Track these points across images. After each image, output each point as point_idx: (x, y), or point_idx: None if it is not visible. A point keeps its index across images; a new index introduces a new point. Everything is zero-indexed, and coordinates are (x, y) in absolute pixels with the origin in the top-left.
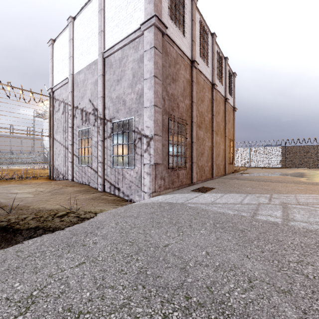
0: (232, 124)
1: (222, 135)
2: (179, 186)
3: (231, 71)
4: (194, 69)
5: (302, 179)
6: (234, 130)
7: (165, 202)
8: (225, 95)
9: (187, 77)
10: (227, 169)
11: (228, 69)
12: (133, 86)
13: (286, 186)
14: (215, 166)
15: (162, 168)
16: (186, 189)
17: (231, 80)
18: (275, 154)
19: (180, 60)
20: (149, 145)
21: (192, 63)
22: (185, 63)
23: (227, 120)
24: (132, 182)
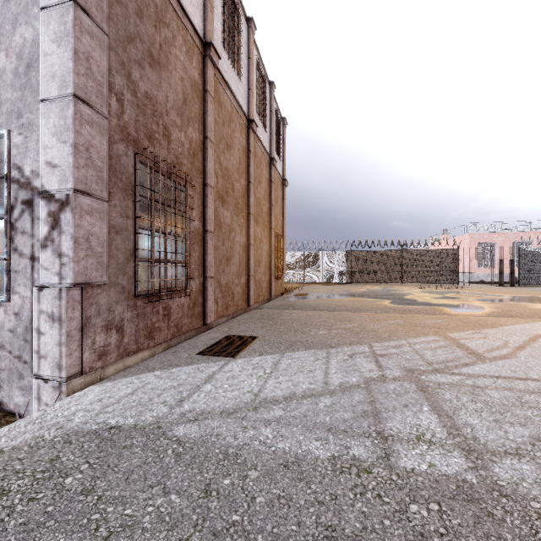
0: (281, 209)
1: (265, 226)
2: (170, 339)
3: (279, 113)
4: (211, 65)
5: (386, 303)
6: (284, 220)
7: (91, 428)
8: (270, 153)
9: (194, 75)
10: (273, 289)
11: (274, 107)
12: (6, 31)
13: (377, 318)
14: (254, 283)
15: (113, 297)
16: (188, 348)
17: (279, 130)
18: (339, 262)
19: (173, 20)
20: (57, 225)
21: (205, 48)
22: (187, 38)
23: (273, 199)
24: (0, 347)
